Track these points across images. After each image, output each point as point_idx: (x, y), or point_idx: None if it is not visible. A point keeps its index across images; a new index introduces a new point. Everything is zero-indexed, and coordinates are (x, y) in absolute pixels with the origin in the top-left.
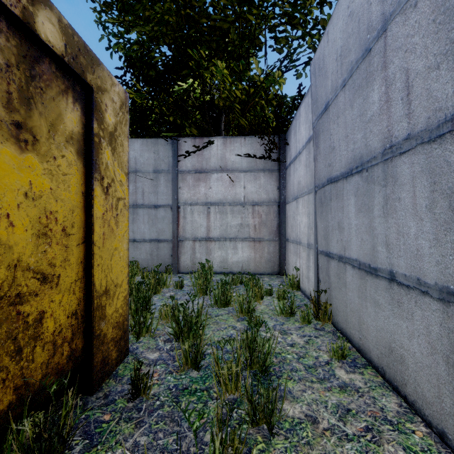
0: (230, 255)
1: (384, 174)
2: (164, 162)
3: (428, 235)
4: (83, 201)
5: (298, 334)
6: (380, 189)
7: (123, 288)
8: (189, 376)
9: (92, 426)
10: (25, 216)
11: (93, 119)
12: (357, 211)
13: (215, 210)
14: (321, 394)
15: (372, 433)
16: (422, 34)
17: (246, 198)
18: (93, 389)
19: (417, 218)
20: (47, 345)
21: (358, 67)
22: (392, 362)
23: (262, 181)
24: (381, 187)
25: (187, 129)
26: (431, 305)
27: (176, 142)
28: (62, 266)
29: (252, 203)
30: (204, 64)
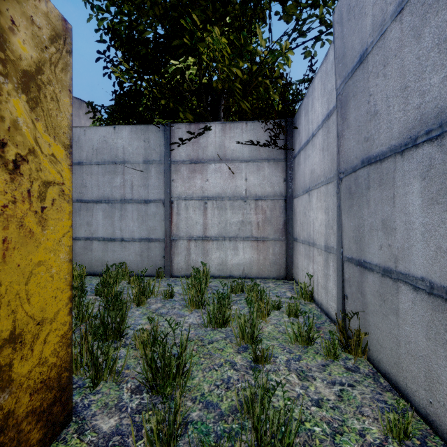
0: (229, 257)
1: None
2: (156, 152)
3: None
4: None
5: (323, 379)
6: None
7: (58, 323)
8: None
9: None
10: None
11: None
12: (429, 201)
13: (212, 205)
14: None
15: None
16: None
17: (248, 191)
18: None
19: None
20: None
21: None
22: None
23: (266, 173)
24: None
25: (181, 114)
26: None
27: (169, 128)
28: None
29: (254, 197)
30: None
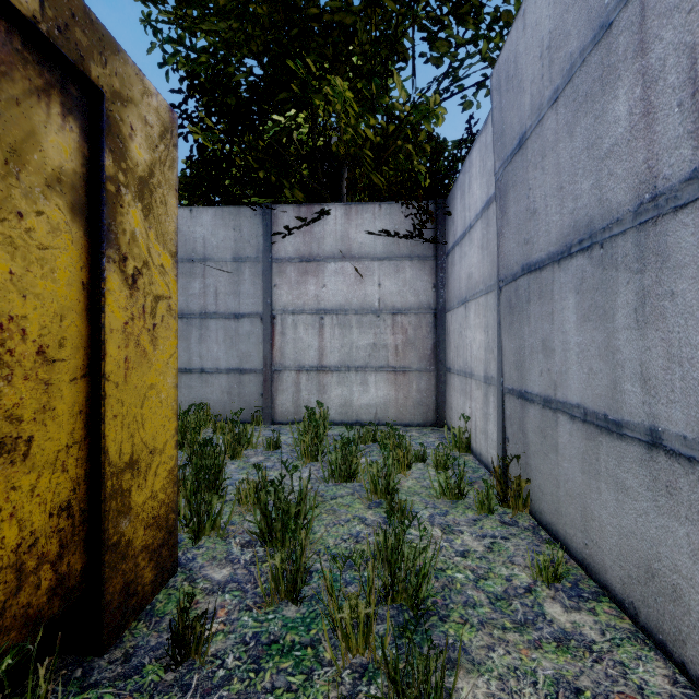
0: (356, 395)
1: (639, 249)
2: (251, 245)
3: None
4: (84, 300)
5: (473, 533)
6: (630, 278)
7: (166, 455)
8: (281, 615)
9: None
10: None
11: (105, 149)
12: (582, 319)
13: (332, 321)
14: (523, 656)
15: None
16: None
17: (382, 302)
18: (103, 645)
19: None
20: (3, 574)
21: (585, 60)
22: (654, 595)
23: (407, 275)
24: (633, 274)
25: (287, 191)
26: None
27: (270, 212)
28: (36, 420)
29: (391, 310)
30: (315, 87)
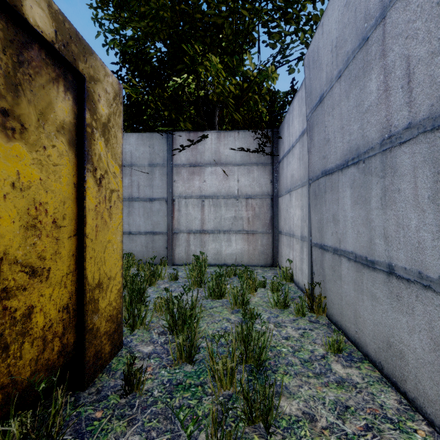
0: (224, 247)
1: (383, 165)
2: (159, 156)
3: (431, 227)
4: (75, 193)
5: (292, 327)
6: (378, 181)
7: (116, 281)
8: (183, 370)
9: (83, 424)
10: (12, 207)
11: (86, 109)
12: (353, 203)
13: (209, 203)
14: (318, 390)
15: (372, 432)
16: (425, 18)
17: (240, 191)
18: (85, 385)
19: (419, 210)
20: (37, 341)
21: (355, 57)
22: (391, 357)
23: (255, 175)
24: (380, 178)
25: (182, 123)
26: (434, 300)
27: (171, 136)
28: (52, 259)
29: (245, 196)
30: (198, 60)
